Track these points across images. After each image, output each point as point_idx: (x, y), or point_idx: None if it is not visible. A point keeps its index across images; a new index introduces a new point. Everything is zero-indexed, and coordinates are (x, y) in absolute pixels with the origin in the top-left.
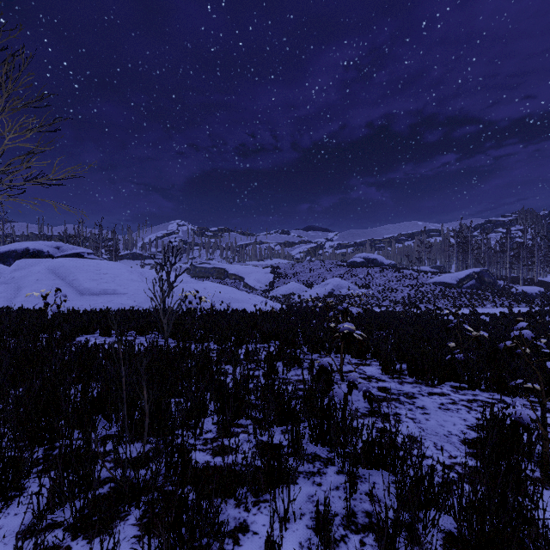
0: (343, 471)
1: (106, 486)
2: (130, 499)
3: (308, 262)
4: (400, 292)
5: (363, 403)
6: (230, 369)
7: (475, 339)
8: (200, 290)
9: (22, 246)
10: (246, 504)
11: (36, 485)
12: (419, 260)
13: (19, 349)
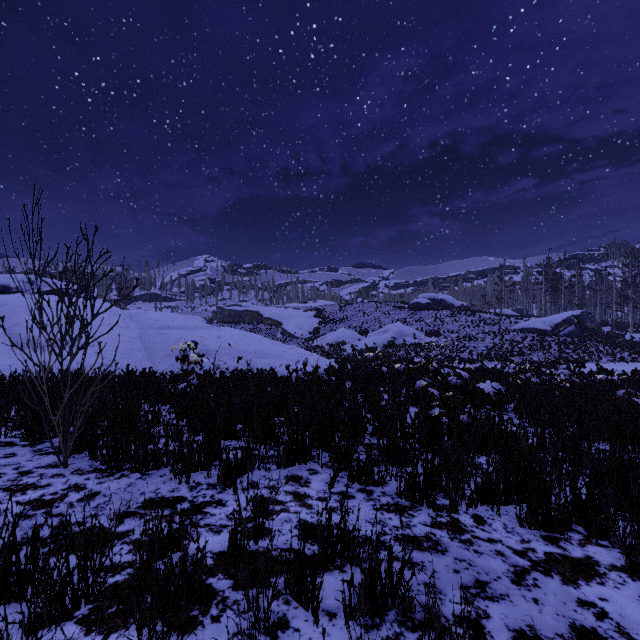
0: None
1: None
2: None
3: (361, 304)
4: (481, 341)
5: None
6: None
7: None
8: (211, 339)
9: None
10: None
11: None
12: (500, 301)
13: None
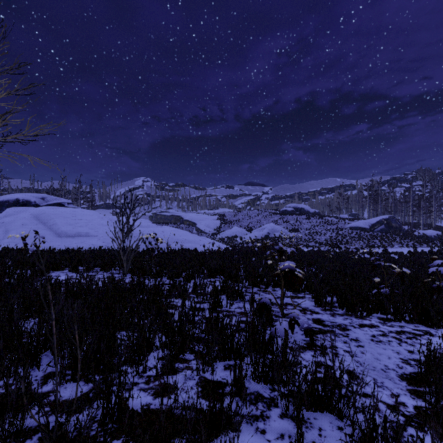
0: (287, 414)
1: (36, 437)
2: None
3: (248, 211)
4: (324, 235)
5: (301, 335)
6: (179, 302)
7: (392, 274)
8: (159, 232)
9: (14, 197)
10: None
11: None
12: (339, 209)
13: None
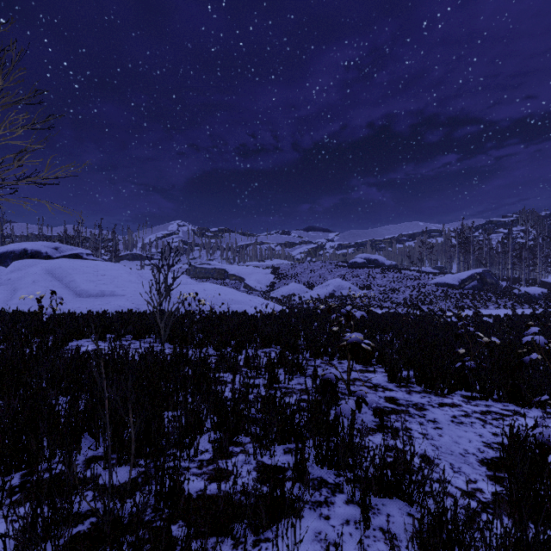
0: (353, 500)
1: (87, 522)
2: (111, 541)
3: (309, 263)
4: (402, 293)
5: (371, 416)
6: (229, 378)
7: (482, 343)
8: (200, 291)
9: (20, 246)
10: (244, 545)
11: (8, 520)
12: (421, 261)
13: (6, 357)
